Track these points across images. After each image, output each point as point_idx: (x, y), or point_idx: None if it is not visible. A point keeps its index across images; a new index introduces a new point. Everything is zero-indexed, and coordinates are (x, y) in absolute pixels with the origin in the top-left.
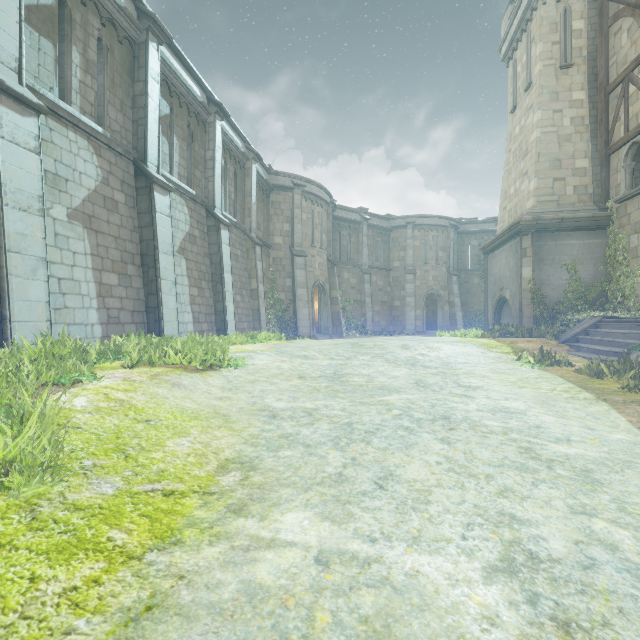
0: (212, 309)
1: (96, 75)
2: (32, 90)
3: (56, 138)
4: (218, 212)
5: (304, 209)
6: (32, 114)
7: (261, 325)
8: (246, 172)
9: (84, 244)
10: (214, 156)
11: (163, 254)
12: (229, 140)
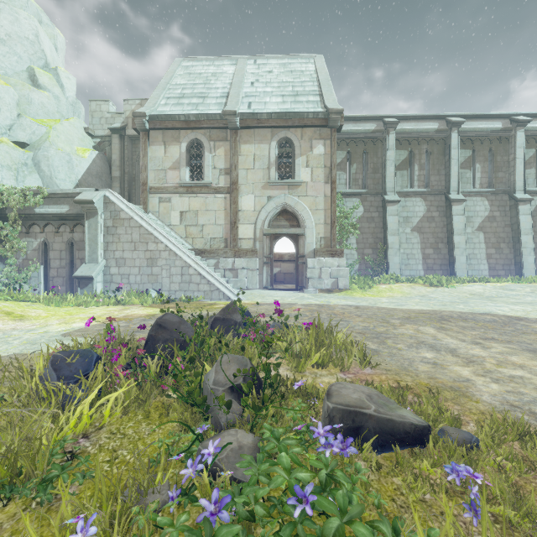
0: (511, 261)
1: (424, 168)
2: (399, 192)
3: (407, 203)
4: (520, 193)
5: None
6: (396, 204)
7: None
8: None
9: (417, 239)
10: (514, 157)
11: (457, 235)
12: None
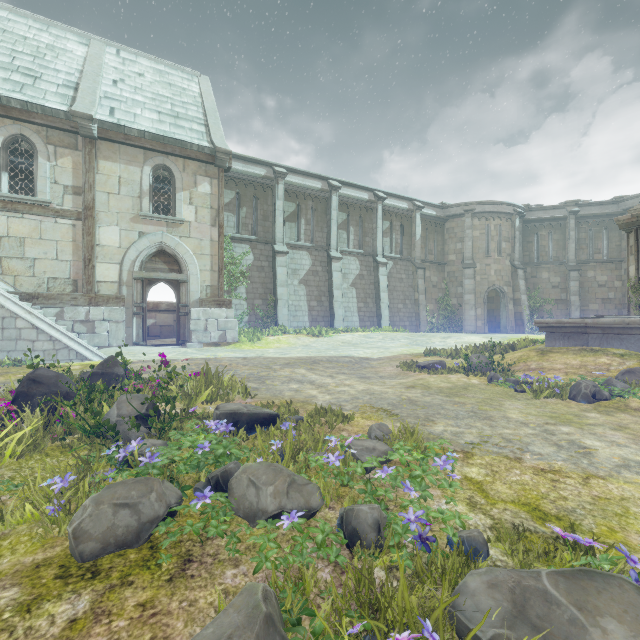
0: (374, 314)
1: (310, 223)
2: (288, 244)
3: (295, 256)
4: (380, 257)
5: (477, 227)
6: (285, 255)
7: (420, 323)
8: (412, 220)
9: (304, 292)
10: (376, 226)
11: (336, 290)
12: (393, 208)
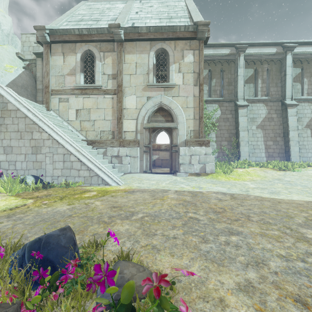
0: None
1: (266, 82)
2: (247, 99)
3: (253, 108)
4: None
5: None
6: (245, 107)
7: None
8: None
9: (261, 134)
10: None
11: (291, 131)
12: None
